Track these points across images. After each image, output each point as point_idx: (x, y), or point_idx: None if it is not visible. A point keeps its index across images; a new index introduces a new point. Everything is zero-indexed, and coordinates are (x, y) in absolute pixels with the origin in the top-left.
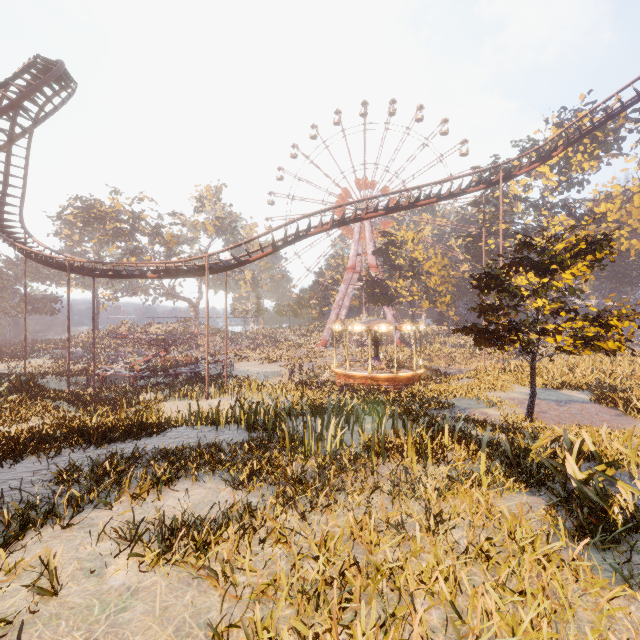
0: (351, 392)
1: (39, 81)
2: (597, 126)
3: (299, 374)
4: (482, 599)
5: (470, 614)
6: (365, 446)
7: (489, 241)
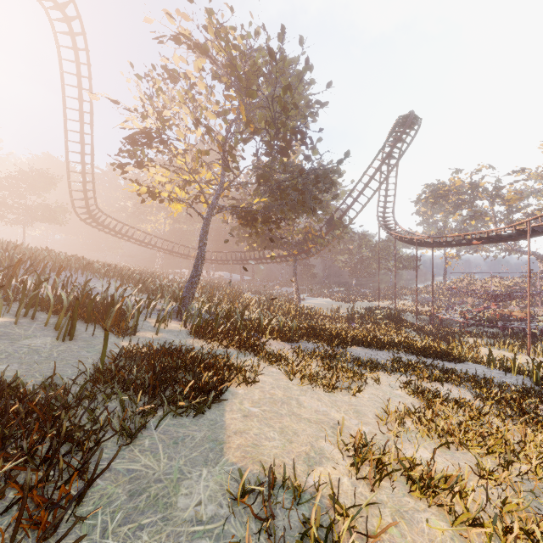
0: None
1: (399, 134)
2: None
3: None
4: None
5: None
6: None
7: None
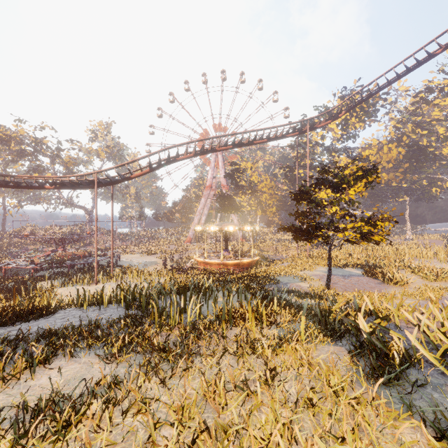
0: (208, 274)
1: None
2: (365, 99)
3: (170, 263)
4: (310, 444)
5: None
6: (217, 315)
7: (300, 171)
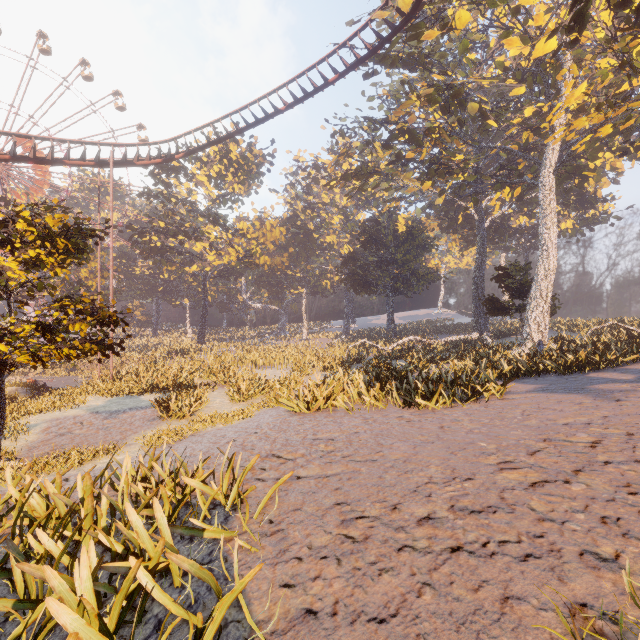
0: None
1: None
2: (211, 144)
3: None
4: None
5: None
6: None
7: (154, 237)
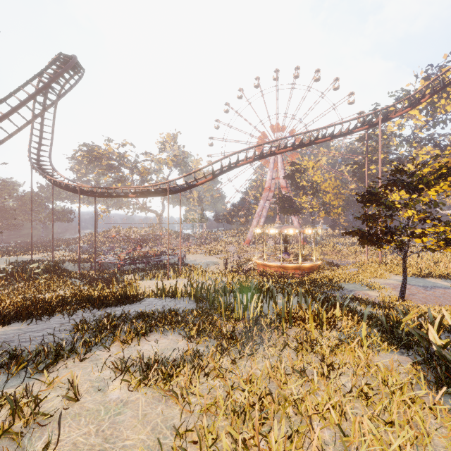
0: (267, 277)
1: (61, 70)
2: None
3: (231, 263)
4: (362, 425)
5: (352, 434)
6: (277, 315)
7: (371, 167)
